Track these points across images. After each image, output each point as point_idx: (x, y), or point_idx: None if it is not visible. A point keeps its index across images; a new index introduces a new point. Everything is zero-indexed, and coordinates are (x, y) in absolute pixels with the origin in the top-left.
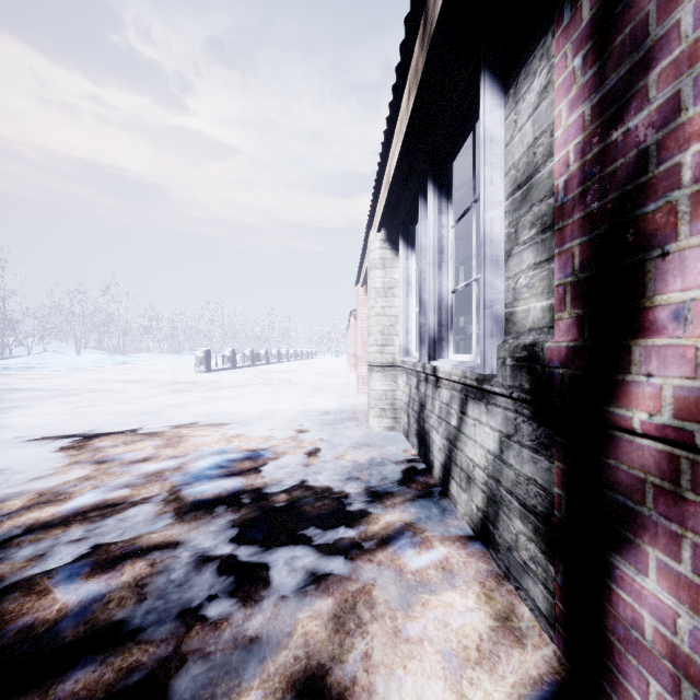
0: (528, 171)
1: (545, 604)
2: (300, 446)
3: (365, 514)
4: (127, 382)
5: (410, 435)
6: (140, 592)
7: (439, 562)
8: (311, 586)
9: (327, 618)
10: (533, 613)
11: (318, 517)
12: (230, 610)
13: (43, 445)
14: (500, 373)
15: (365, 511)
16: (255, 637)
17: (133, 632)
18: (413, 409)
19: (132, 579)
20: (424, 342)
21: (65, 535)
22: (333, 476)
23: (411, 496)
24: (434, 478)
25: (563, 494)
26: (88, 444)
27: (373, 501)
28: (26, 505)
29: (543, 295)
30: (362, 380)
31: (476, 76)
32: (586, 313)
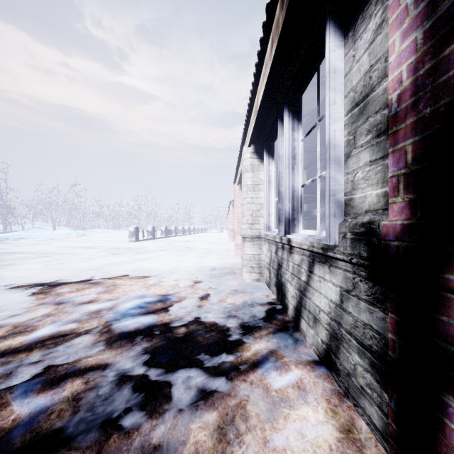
0: (365, 91)
1: (379, 422)
2: (195, 293)
3: (241, 343)
4: (84, 248)
5: (271, 285)
6: (75, 405)
7: (295, 382)
8: (201, 401)
9: (213, 429)
10: (369, 426)
11: (207, 346)
12: (140, 421)
13: (22, 291)
14: (341, 244)
15: (241, 341)
16: (158, 445)
17: (66, 440)
18: (273, 267)
19: (71, 394)
20: (281, 222)
21: (27, 358)
22: (218, 314)
23: (273, 329)
24: (289, 316)
25: (397, 340)
26: (52, 290)
27: (246, 333)
28: (4, 335)
29: (378, 185)
30: (238, 246)
31: (322, 27)
32: (419, 197)
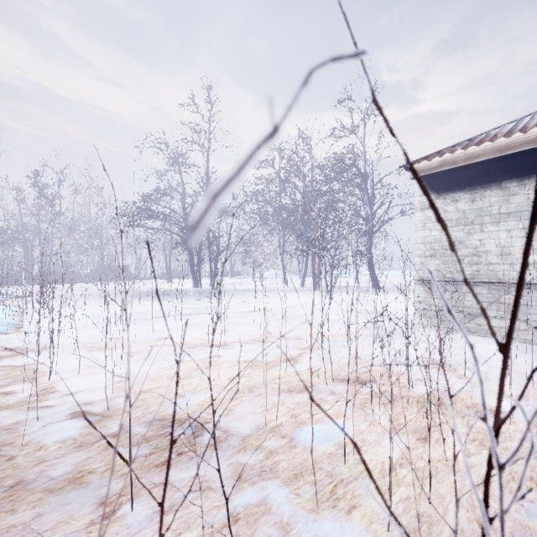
0: None
1: None
2: None
3: None
4: None
5: None
6: None
7: None
8: None
9: None
10: None
11: None
12: None
13: None
14: None
15: None
16: None
17: None
18: None
19: None
20: None
21: None
22: None
23: None
24: None
25: None
26: None
27: None
28: None
29: None
30: None
31: None
32: None
